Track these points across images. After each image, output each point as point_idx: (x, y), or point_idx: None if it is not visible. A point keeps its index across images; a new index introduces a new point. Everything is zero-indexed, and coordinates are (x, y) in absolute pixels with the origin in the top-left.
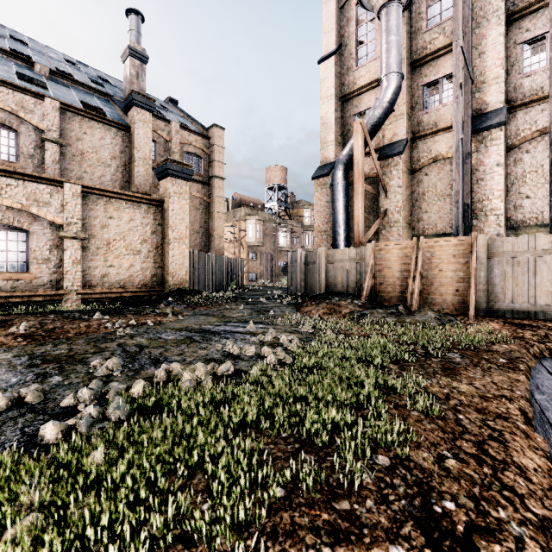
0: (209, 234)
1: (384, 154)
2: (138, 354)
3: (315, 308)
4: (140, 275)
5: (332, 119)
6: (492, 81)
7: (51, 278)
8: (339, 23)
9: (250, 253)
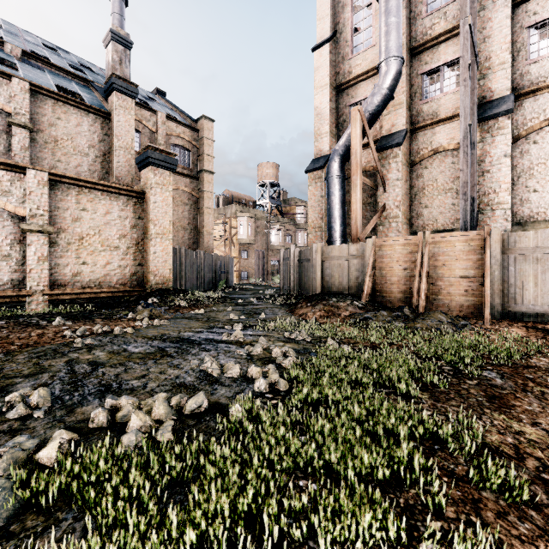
0: (197, 230)
1: (382, 146)
2: (86, 376)
3: (311, 310)
4: (118, 274)
5: (327, 109)
6: (497, 67)
7: (12, 276)
8: (334, 9)
9: (241, 251)
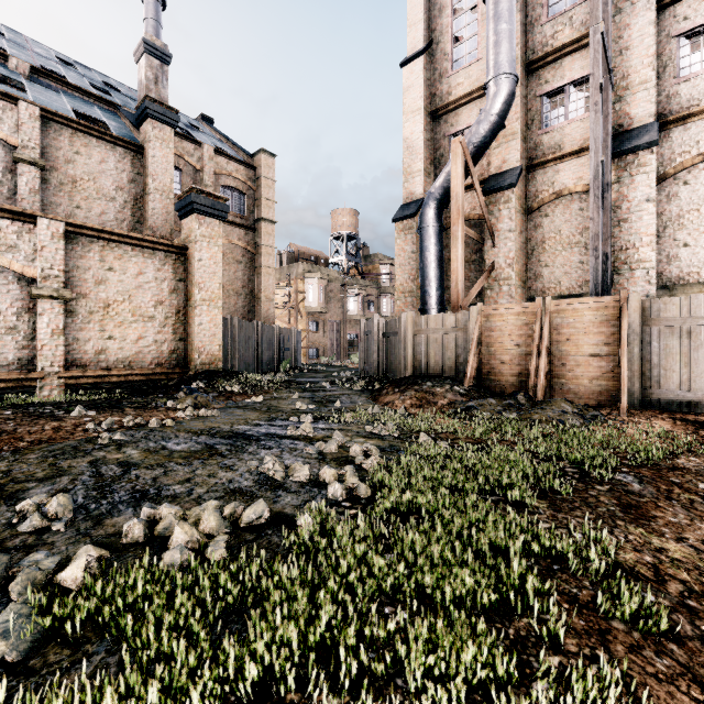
0: (254, 296)
1: (490, 187)
2: (116, 480)
3: (399, 397)
4: (153, 351)
5: (419, 141)
6: (638, 87)
7: (19, 355)
8: (429, 13)
9: (310, 322)
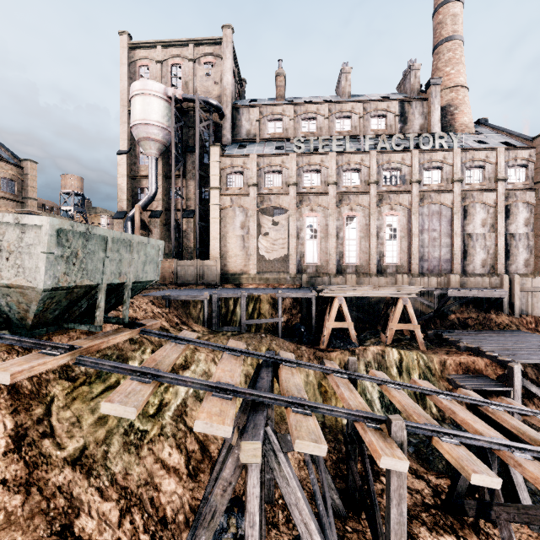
0: None
1: (151, 216)
2: None
3: None
4: None
5: (125, 188)
6: (191, 199)
7: None
8: (130, 136)
9: None
